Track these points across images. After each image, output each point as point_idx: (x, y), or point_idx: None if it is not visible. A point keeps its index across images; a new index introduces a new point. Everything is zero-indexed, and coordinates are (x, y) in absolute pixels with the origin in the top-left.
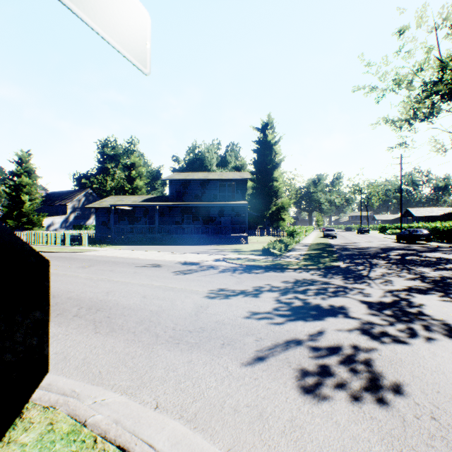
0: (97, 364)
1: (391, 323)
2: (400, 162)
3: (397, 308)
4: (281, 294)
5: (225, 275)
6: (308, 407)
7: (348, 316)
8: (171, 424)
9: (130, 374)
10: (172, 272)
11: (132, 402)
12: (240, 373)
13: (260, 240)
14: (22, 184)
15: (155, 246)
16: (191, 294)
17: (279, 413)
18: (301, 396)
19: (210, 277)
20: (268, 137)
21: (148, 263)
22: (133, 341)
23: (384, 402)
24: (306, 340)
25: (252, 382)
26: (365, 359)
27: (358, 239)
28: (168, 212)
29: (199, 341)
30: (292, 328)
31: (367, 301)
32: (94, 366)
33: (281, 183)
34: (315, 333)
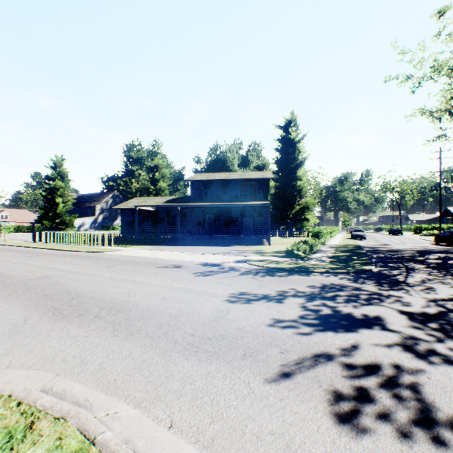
0: (112, 371)
1: (439, 339)
2: (439, 157)
3: (444, 321)
4: (307, 300)
5: (247, 277)
6: (344, 441)
7: (386, 328)
8: (186, 449)
9: (145, 384)
10: (193, 274)
11: (145, 417)
12: (263, 392)
13: (283, 241)
14: (57, 187)
15: (177, 247)
16: (211, 297)
17: (309, 446)
18: (336, 426)
19: (231, 279)
20: (291, 135)
21: (170, 264)
22: (150, 347)
23: (441, 443)
24: (337, 355)
25: (277, 403)
26: (411, 383)
27: (390, 241)
28: (190, 212)
29: (218, 350)
30: (321, 339)
31: (407, 311)
32: (109, 373)
33: (305, 182)
34: (348, 347)
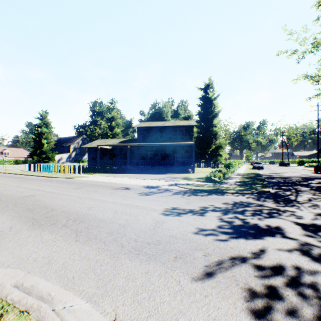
0: (72, 269)
1: None
2: (317, 109)
3: None
4: (223, 213)
5: (177, 196)
6: None
7: (285, 236)
8: None
9: (96, 281)
10: (138, 194)
11: (94, 311)
12: (191, 289)
13: (203, 170)
14: (43, 132)
15: (127, 174)
16: (150, 211)
17: None
18: None
19: (166, 198)
20: (208, 94)
21: (121, 186)
22: (102, 250)
23: None
24: (249, 258)
25: (202, 299)
26: (311, 283)
27: (281, 170)
28: (136, 150)
29: (155, 253)
30: (236, 245)
31: (300, 222)
32: (69, 271)
33: (219, 128)
34: (257, 252)
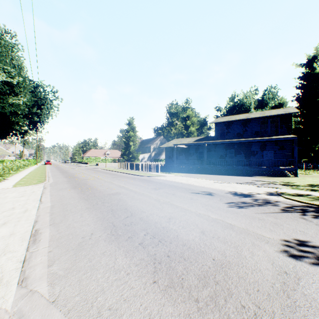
0: None
1: None
2: None
3: None
4: None
5: (293, 216)
6: None
7: None
8: None
9: None
10: (225, 203)
11: None
12: None
13: (309, 173)
14: (130, 136)
15: (204, 175)
16: (257, 240)
17: None
18: None
19: (273, 216)
20: (315, 69)
21: (201, 190)
22: None
23: None
24: None
25: None
26: None
27: None
28: (213, 148)
29: None
30: None
31: None
32: None
33: None
34: None
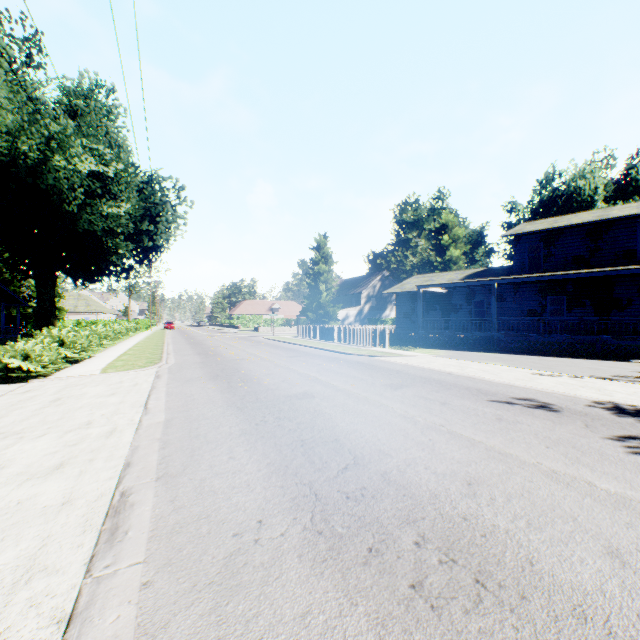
0: None
1: None
2: None
3: None
4: None
5: None
6: None
7: None
8: None
9: None
10: (613, 440)
11: None
12: None
13: None
14: (320, 272)
15: (496, 355)
16: None
17: None
18: None
19: None
20: None
21: (513, 395)
22: None
23: None
24: None
25: None
26: None
27: None
28: (511, 293)
29: None
30: None
31: None
32: None
33: None
34: None
